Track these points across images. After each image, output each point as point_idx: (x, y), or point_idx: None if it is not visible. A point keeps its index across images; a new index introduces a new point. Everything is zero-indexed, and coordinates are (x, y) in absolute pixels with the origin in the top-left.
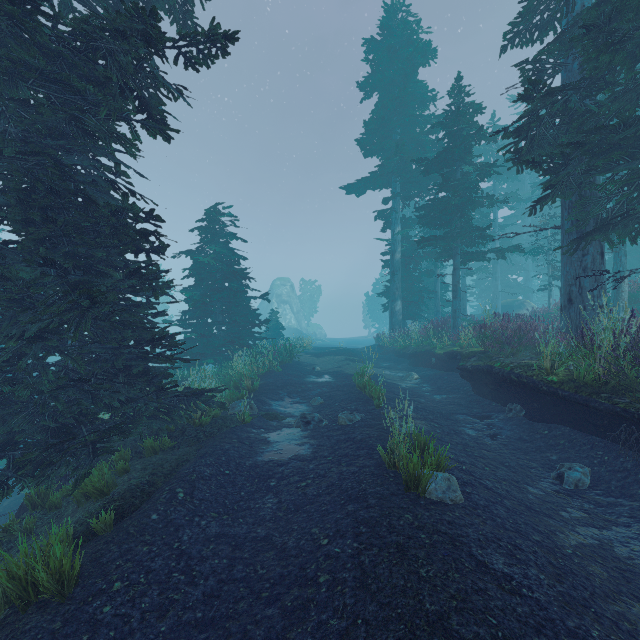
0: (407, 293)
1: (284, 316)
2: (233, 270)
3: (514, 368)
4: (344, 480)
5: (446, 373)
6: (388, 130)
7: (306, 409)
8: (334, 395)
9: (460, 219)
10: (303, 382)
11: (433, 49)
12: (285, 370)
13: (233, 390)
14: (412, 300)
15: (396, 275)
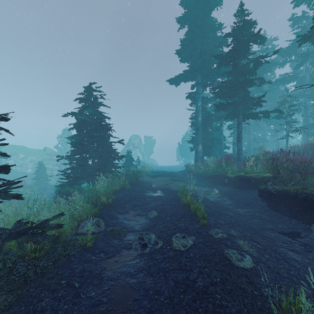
0: (205, 140)
1: (136, 154)
2: (100, 124)
3: None
4: None
5: (237, 190)
6: (194, 46)
7: (144, 222)
8: (165, 208)
9: (243, 92)
10: (143, 196)
11: None
12: (133, 187)
13: (89, 207)
14: (207, 144)
15: (198, 130)
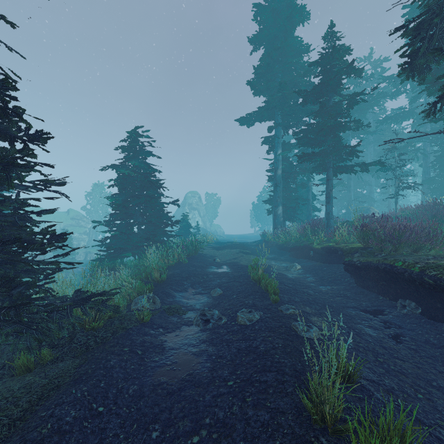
0: (286, 200)
1: (194, 219)
2: (149, 180)
3: (425, 269)
4: (252, 439)
5: (324, 264)
6: (272, 74)
7: (207, 300)
8: (232, 286)
9: (333, 138)
10: (205, 273)
11: (307, 12)
12: (191, 261)
13: (141, 283)
14: (290, 206)
15: (278, 186)
